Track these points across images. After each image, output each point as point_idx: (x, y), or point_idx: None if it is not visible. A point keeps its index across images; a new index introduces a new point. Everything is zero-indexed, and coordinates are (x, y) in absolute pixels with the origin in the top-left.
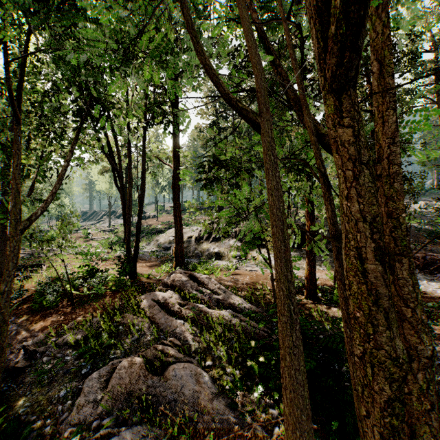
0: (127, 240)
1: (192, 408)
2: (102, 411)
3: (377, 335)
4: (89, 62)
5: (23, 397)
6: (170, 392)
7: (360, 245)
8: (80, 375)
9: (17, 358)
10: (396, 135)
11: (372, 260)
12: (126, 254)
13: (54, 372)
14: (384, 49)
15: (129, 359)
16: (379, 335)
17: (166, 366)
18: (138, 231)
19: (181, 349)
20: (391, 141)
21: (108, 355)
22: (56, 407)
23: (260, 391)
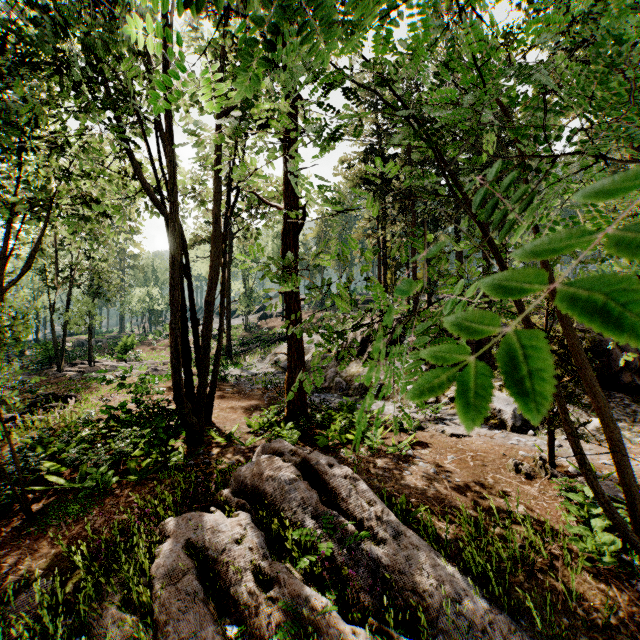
0: (173, 363)
1: None
2: None
3: None
4: None
5: None
6: None
7: None
8: None
9: None
10: None
11: None
12: (174, 393)
13: None
14: None
15: None
16: None
17: None
18: (205, 343)
19: None
20: None
21: None
22: None
23: None
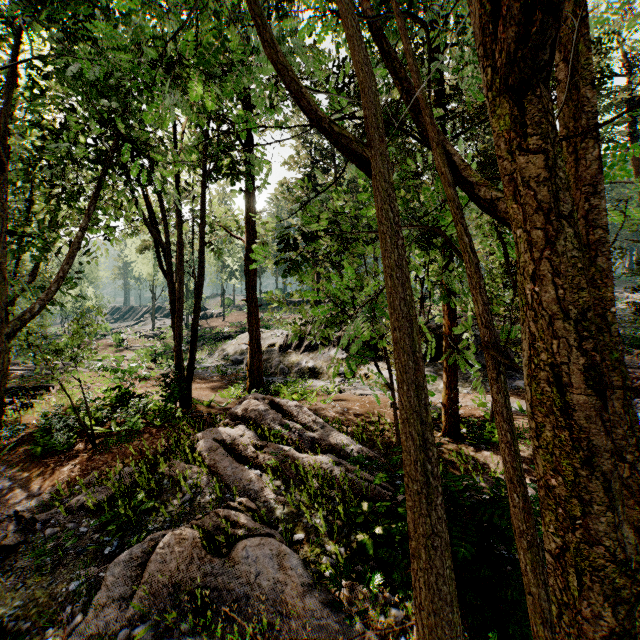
0: (177, 349)
1: (272, 608)
2: (134, 614)
3: (592, 519)
4: (110, 73)
5: (12, 592)
6: (238, 583)
7: (561, 360)
8: (102, 557)
9: (6, 530)
10: (601, 180)
11: (584, 387)
12: (176, 370)
13: (62, 552)
14: (580, 42)
15: (177, 532)
16: (595, 520)
17: (233, 541)
18: (194, 336)
19: (256, 515)
20: (593, 190)
21: (145, 524)
22: (62, 607)
23: (376, 581)
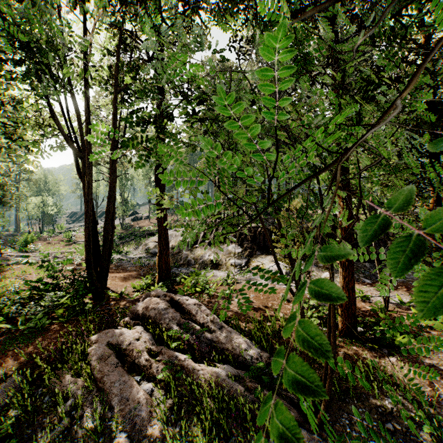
0: (86, 248)
1: None
2: None
3: None
4: None
5: None
6: None
7: None
8: None
9: None
10: None
11: None
12: (86, 267)
13: None
14: None
15: None
16: None
17: None
18: (105, 235)
19: None
20: None
21: None
22: None
23: None
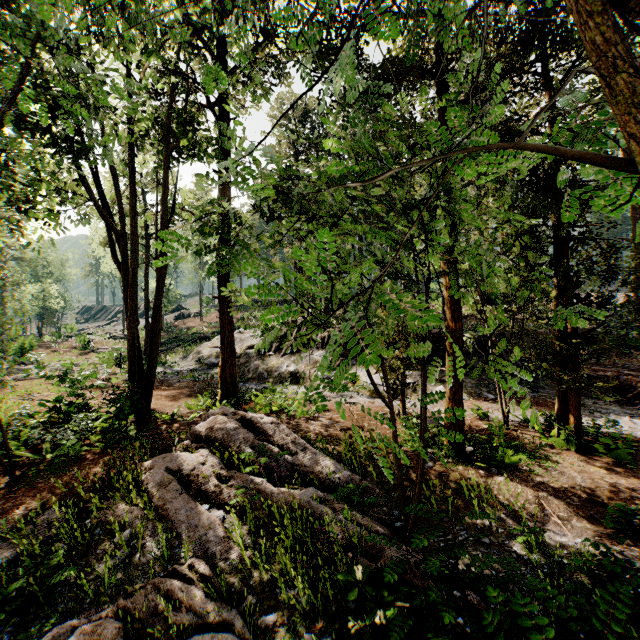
0: (130, 355)
1: None
2: None
3: None
4: None
5: None
6: None
7: None
8: None
9: None
10: None
11: None
12: (129, 380)
13: None
14: None
15: (90, 627)
16: None
17: (173, 634)
18: (153, 339)
19: (210, 587)
20: None
21: (56, 603)
22: None
23: None
